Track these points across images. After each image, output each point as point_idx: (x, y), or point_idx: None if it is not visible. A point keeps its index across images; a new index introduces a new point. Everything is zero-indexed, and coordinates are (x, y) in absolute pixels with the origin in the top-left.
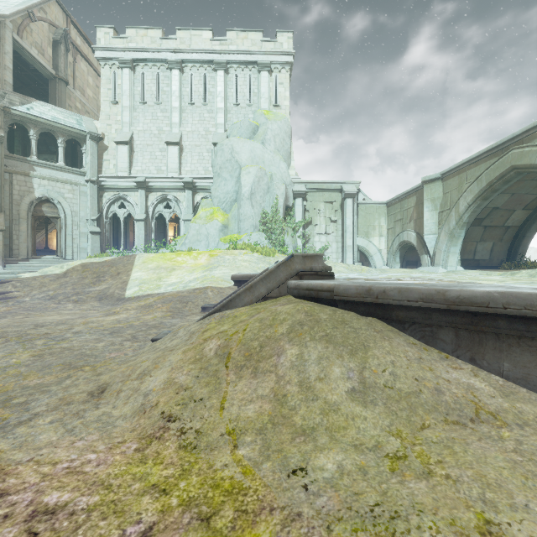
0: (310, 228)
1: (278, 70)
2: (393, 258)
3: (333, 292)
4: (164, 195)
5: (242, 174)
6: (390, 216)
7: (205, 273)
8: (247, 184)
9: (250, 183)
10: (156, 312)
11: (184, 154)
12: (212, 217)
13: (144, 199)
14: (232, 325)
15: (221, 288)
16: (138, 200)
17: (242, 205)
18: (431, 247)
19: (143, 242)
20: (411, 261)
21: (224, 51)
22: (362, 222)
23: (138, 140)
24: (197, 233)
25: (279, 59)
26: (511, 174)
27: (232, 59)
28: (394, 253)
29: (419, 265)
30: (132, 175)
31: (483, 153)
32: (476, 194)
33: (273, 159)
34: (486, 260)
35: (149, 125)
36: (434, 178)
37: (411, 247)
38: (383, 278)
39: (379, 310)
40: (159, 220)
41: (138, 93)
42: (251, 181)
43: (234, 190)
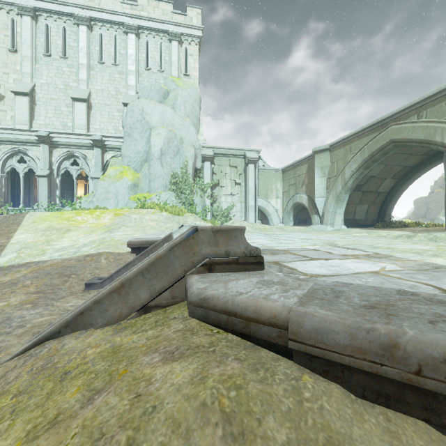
0: (217, 189)
1: (188, 42)
2: (288, 217)
3: (285, 330)
4: (70, 152)
5: (152, 134)
6: (285, 181)
7: (104, 235)
8: (157, 144)
9: (160, 144)
10: (15, 295)
11: (92, 112)
12: (122, 176)
13: (48, 154)
14: (23, 443)
15: (120, 253)
16: (41, 156)
17: (152, 165)
18: (321, 208)
19: (46, 198)
20: (302, 219)
21: (135, 16)
22: (262, 185)
23: (40, 93)
24: (106, 191)
25: (189, 32)
26: (390, 146)
27: (143, 25)
28: (289, 213)
29: (308, 223)
30: (34, 129)
31: (366, 128)
32: (359, 163)
33: (183, 124)
34: (362, 220)
35: (54, 79)
36: (323, 149)
37: (302, 208)
38: (307, 248)
39: (413, 396)
40: (67, 177)
41: (40, 44)
42: (161, 142)
43: (145, 151)
